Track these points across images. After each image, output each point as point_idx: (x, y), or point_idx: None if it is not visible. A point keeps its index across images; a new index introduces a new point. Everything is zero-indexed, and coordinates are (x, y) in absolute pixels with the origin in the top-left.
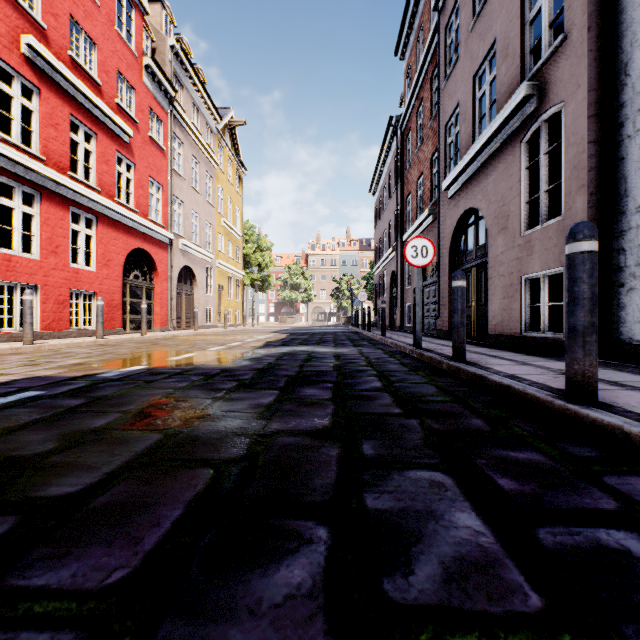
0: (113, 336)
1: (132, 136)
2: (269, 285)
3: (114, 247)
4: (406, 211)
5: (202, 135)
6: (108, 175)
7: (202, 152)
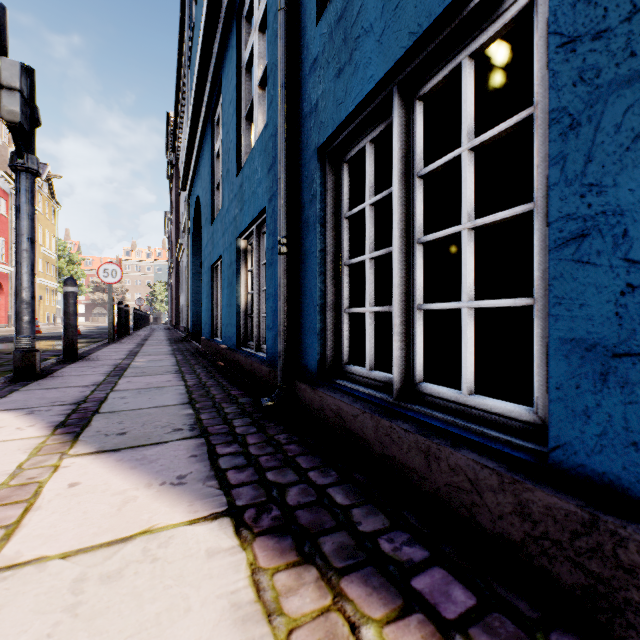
0: None
1: None
2: (81, 292)
3: None
4: None
5: None
6: None
7: None
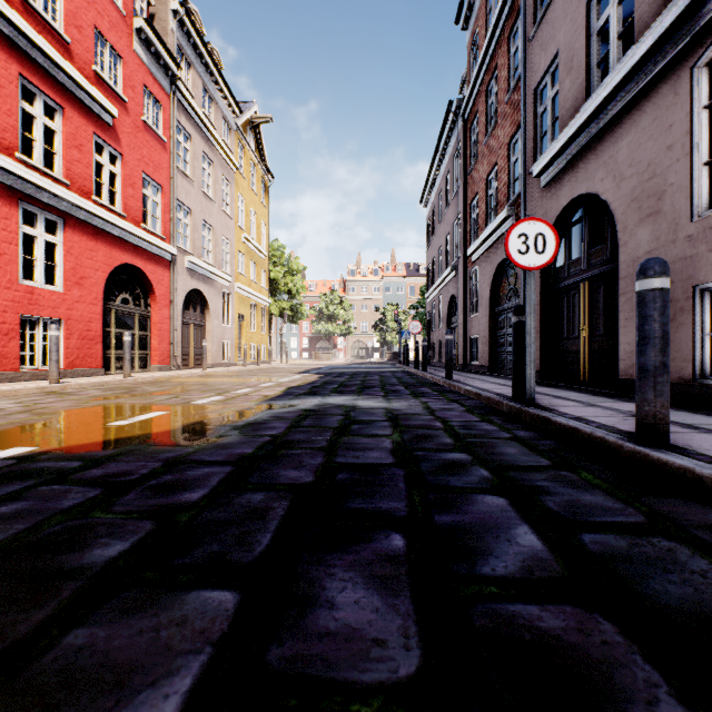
0: (84, 379)
1: (116, 116)
2: (301, 315)
3: (90, 261)
4: (470, 219)
5: (217, 129)
6: (81, 165)
7: (217, 150)
